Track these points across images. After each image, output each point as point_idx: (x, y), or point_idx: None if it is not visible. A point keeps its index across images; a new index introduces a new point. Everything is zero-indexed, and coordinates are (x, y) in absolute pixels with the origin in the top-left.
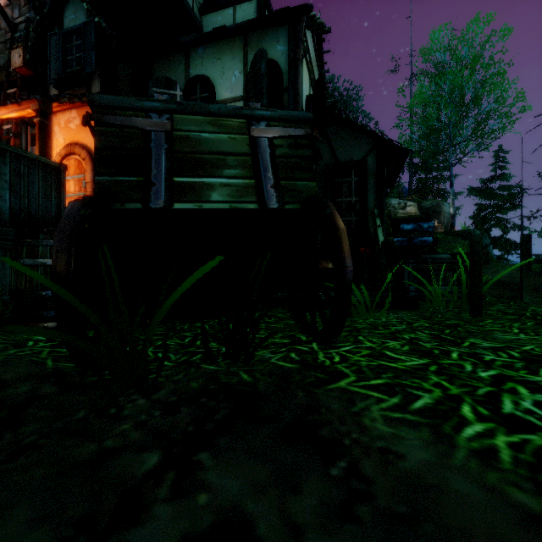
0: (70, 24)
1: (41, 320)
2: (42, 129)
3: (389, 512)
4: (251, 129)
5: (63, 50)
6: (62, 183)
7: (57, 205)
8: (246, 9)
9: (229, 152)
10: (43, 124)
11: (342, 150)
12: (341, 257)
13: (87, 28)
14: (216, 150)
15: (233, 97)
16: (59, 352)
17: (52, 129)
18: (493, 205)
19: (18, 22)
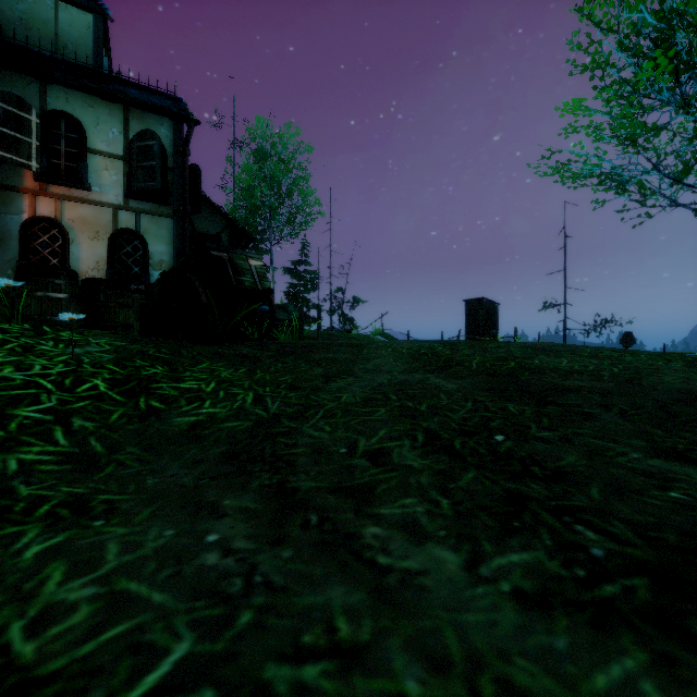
0: None
1: None
2: None
3: (303, 344)
4: (249, 261)
5: None
6: None
7: None
8: (76, 16)
9: (245, 268)
10: None
11: (199, 221)
12: (274, 307)
13: None
14: (242, 267)
15: (111, 153)
16: None
17: None
18: (300, 285)
19: None
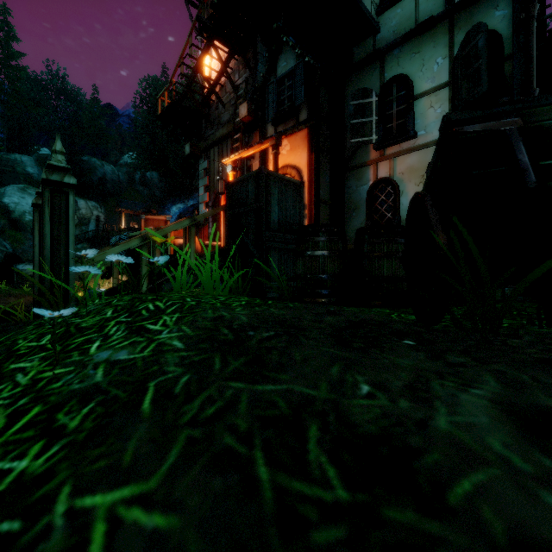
0: (282, 70)
1: (321, 296)
2: (276, 159)
3: None
4: None
5: (277, 93)
6: (301, 196)
7: (299, 214)
8: None
9: None
10: (277, 154)
11: None
12: None
13: (297, 69)
14: None
15: (435, 87)
16: (373, 313)
17: (269, 158)
18: None
19: (239, 83)
